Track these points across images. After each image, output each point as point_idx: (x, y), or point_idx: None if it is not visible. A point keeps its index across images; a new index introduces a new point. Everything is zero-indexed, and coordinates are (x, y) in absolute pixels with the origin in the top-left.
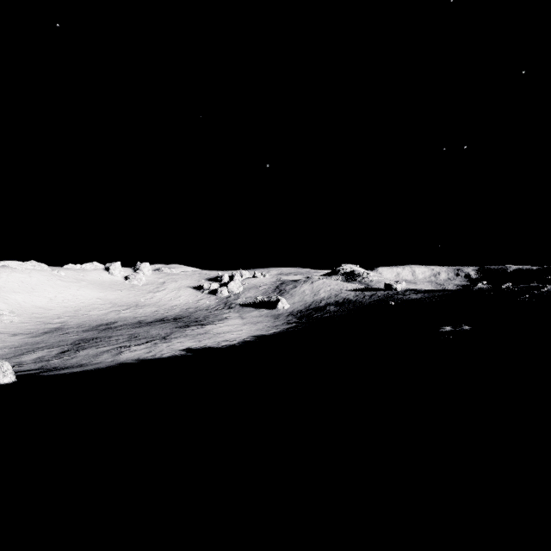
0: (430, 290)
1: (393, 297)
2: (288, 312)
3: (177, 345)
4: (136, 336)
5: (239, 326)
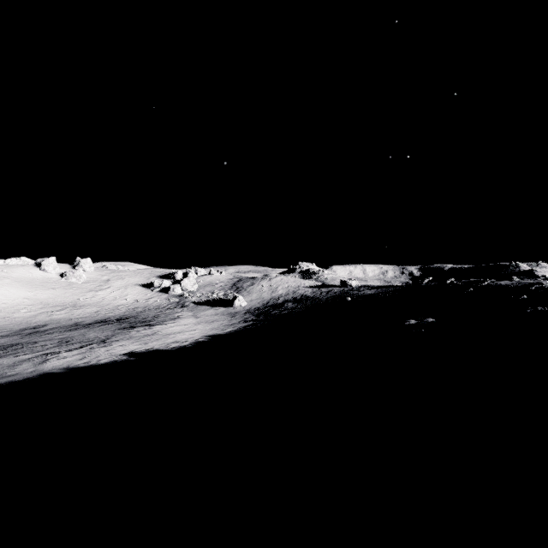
0: (382, 286)
1: (348, 293)
2: (246, 310)
3: (118, 349)
4: (68, 340)
5: (192, 326)
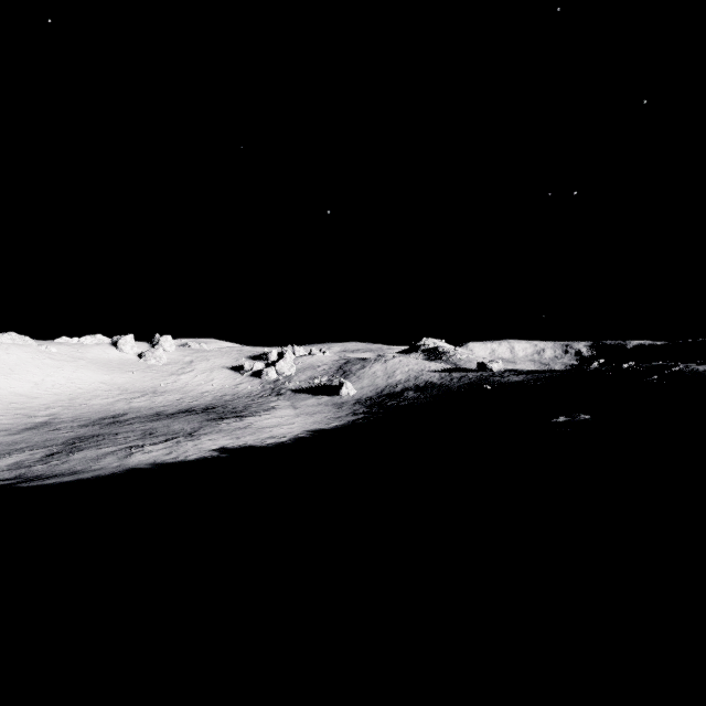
0: (534, 371)
1: (488, 379)
2: (355, 400)
3: (208, 444)
4: (152, 432)
5: (291, 418)
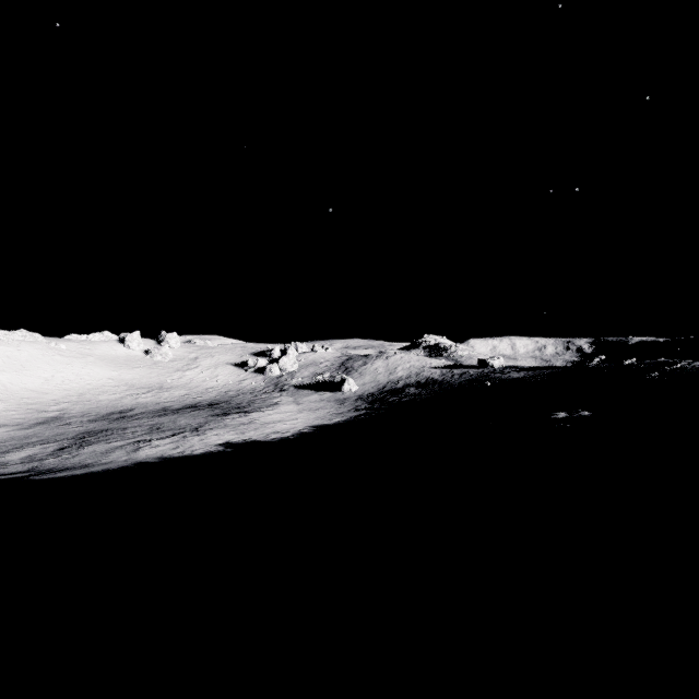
0: (534, 367)
1: (488, 376)
2: (357, 396)
3: (213, 439)
4: (159, 427)
5: (294, 414)
